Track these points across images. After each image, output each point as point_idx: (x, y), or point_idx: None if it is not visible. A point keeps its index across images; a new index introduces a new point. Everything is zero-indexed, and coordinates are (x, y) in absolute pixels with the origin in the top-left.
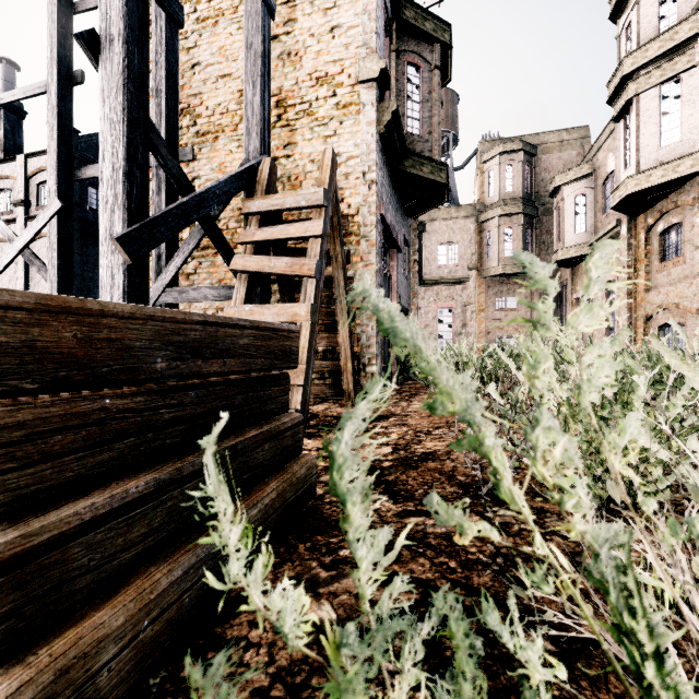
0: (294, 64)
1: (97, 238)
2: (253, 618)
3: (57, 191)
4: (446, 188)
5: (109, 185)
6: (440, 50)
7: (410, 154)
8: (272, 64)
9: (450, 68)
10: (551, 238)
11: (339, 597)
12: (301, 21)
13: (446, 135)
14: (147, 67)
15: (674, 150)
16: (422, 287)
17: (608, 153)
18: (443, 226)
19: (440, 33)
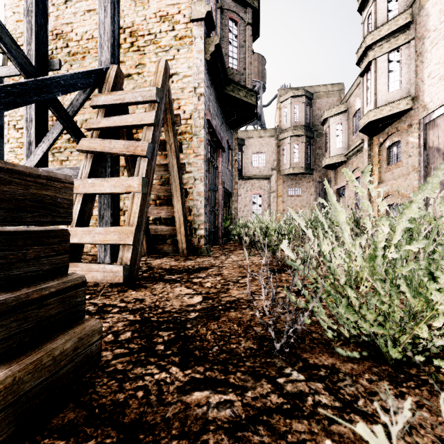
0: (143, 5)
1: None
2: None
3: None
4: (255, 108)
5: None
6: (251, 13)
7: (230, 82)
8: (126, 4)
9: (258, 27)
10: (321, 151)
11: None
12: None
13: (257, 84)
14: None
15: (396, 94)
16: (242, 181)
17: (356, 98)
18: (256, 142)
19: (251, 0)
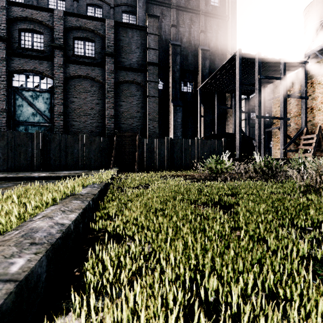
0: (315, 100)
1: (253, 127)
2: None
3: (263, 134)
4: None
5: (281, 143)
6: None
7: None
8: (309, 101)
9: None
10: None
11: None
12: (317, 91)
13: None
14: (285, 128)
15: None
16: None
17: None
18: None
19: None
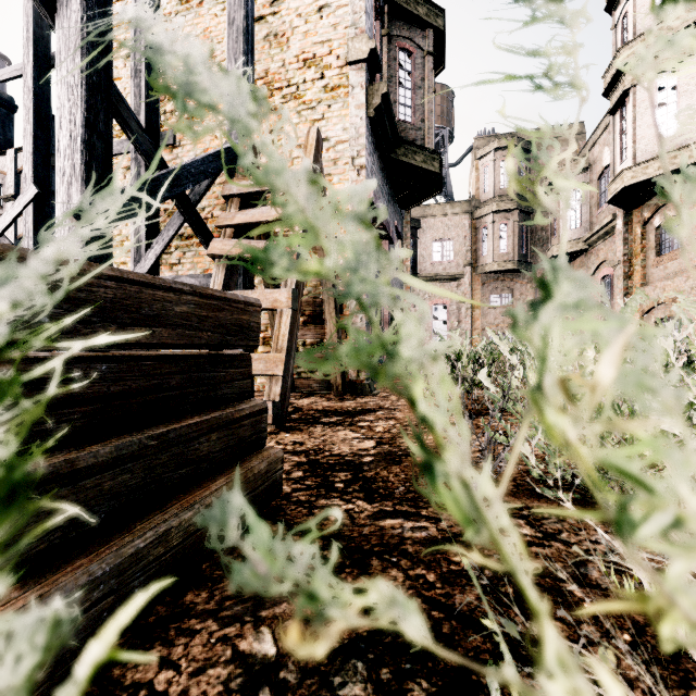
0: (281, 46)
1: None
2: (168, 654)
3: (33, 177)
4: (439, 178)
5: (67, 155)
6: (433, 36)
7: (402, 142)
8: (258, 46)
9: (443, 55)
10: (546, 235)
11: (284, 623)
12: (288, 1)
13: (441, 132)
14: (111, 28)
15: (671, 141)
16: None
17: (604, 147)
18: (438, 222)
19: (433, 18)
